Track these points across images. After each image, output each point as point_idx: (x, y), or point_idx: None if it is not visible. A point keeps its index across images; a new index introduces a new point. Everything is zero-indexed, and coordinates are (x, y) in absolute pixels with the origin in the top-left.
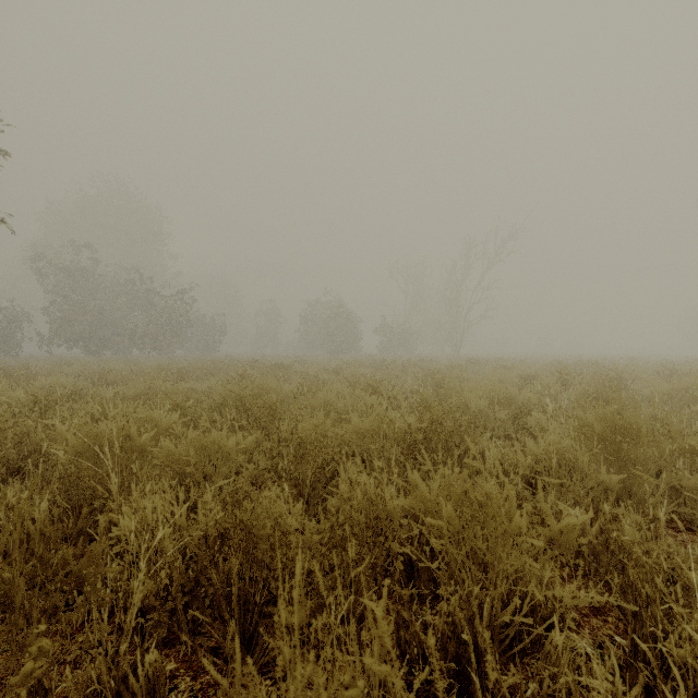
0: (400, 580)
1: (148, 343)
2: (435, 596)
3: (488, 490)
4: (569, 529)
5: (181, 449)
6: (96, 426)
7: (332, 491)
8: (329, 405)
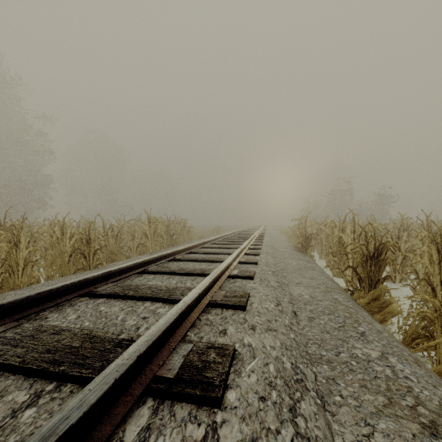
0: None
1: None
2: None
3: None
4: None
5: None
6: None
7: None
8: None
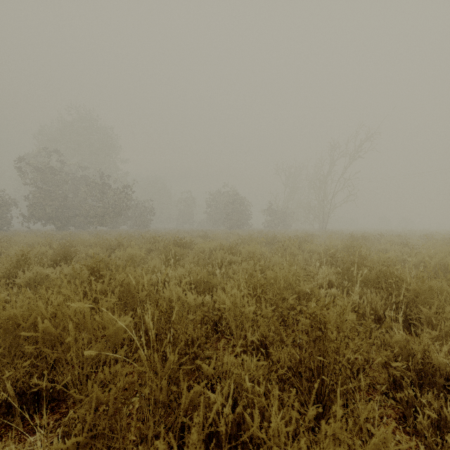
0: None
1: (96, 220)
2: None
3: None
4: None
5: None
6: None
7: None
8: None
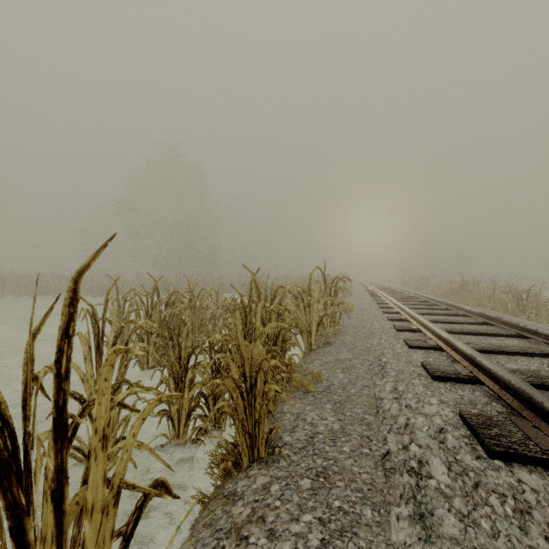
0: None
1: None
2: None
3: None
4: None
5: None
6: None
7: None
8: None
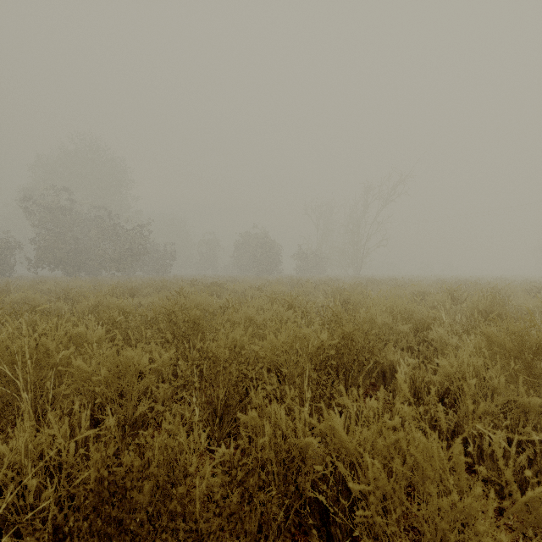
0: (314, 523)
1: (114, 266)
2: (352, 540)
3: (426, 444)
4: (540, 503)
5: (93, 368)
6: (16, 344)
7: (248, 403)
8: (250, 319)
